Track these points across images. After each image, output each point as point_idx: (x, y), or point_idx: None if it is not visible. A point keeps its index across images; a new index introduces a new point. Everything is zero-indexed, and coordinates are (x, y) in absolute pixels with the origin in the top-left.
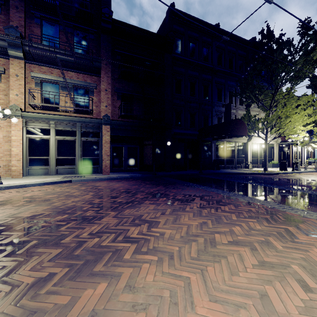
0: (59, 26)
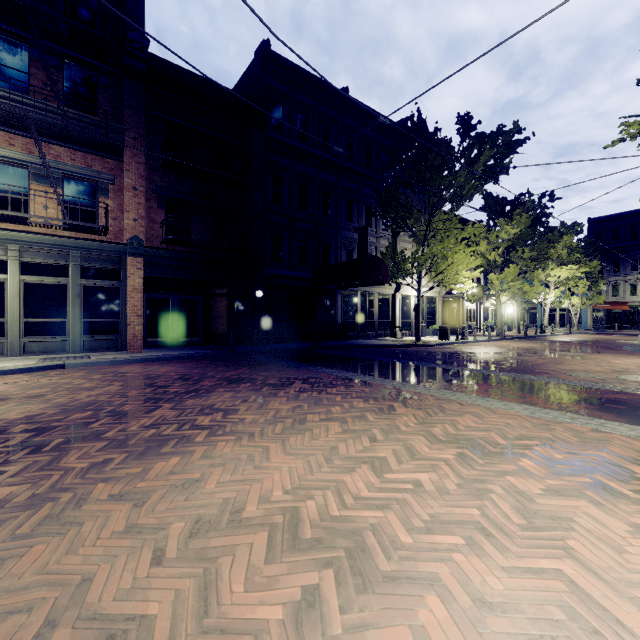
0: (28, 48)
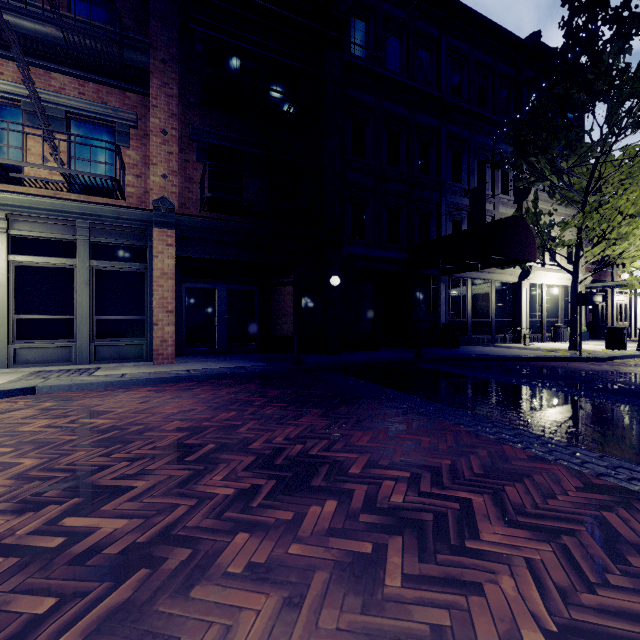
0: None
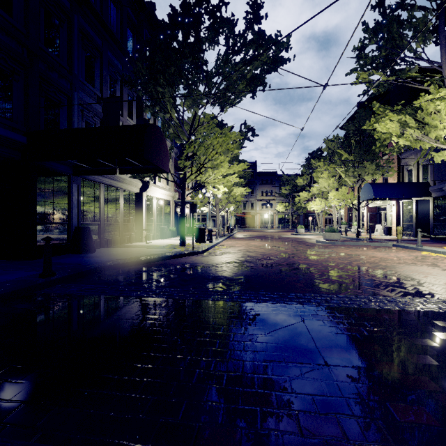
0: None
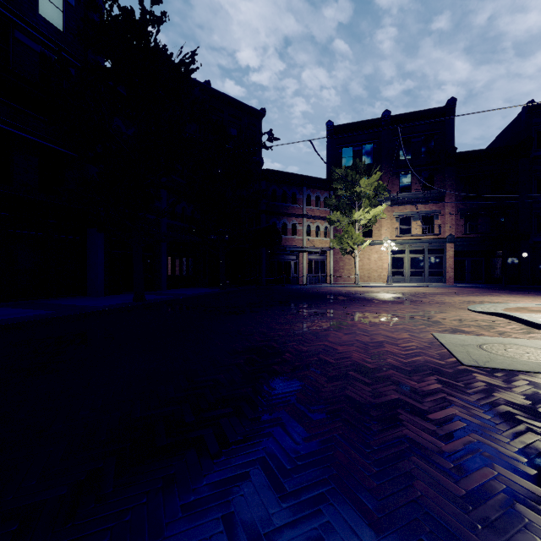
0: (410, 173)
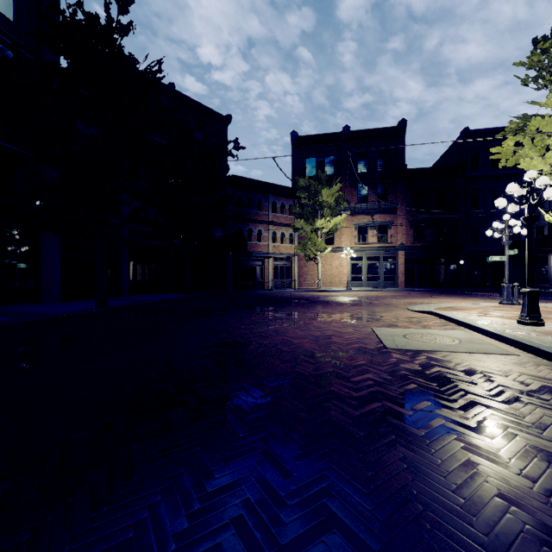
0: (368, 185)
